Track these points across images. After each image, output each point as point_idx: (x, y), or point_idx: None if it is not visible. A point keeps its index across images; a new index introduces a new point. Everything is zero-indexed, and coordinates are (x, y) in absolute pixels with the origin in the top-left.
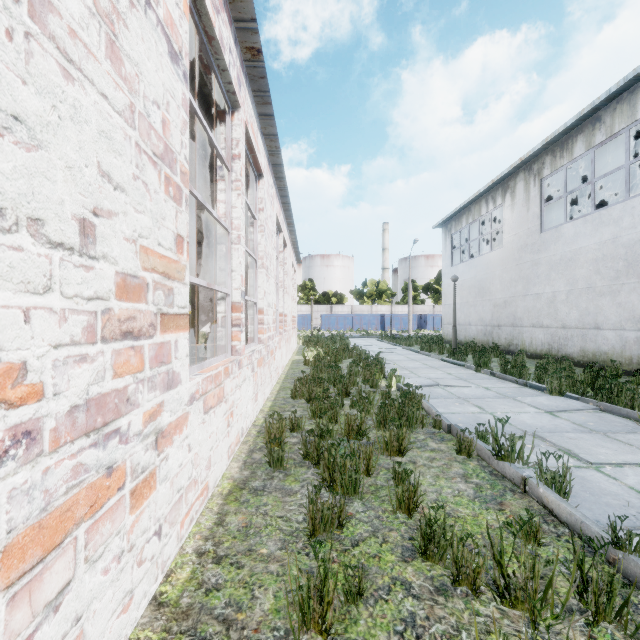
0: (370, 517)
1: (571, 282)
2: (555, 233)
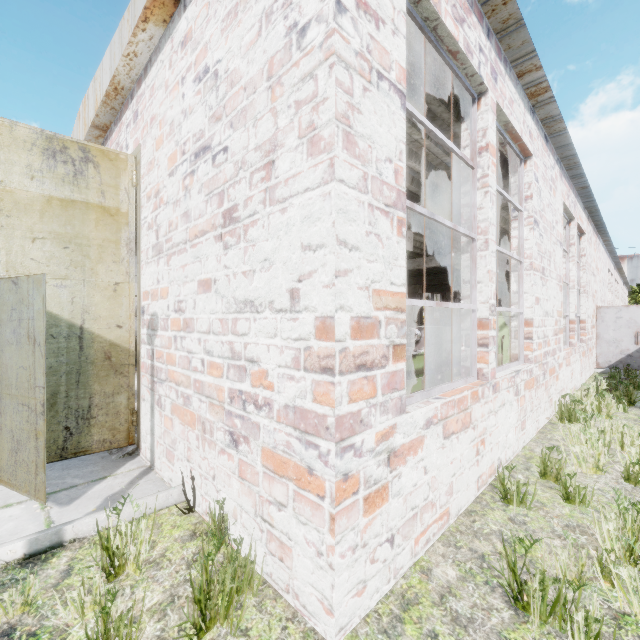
0: None
1: None
2: None
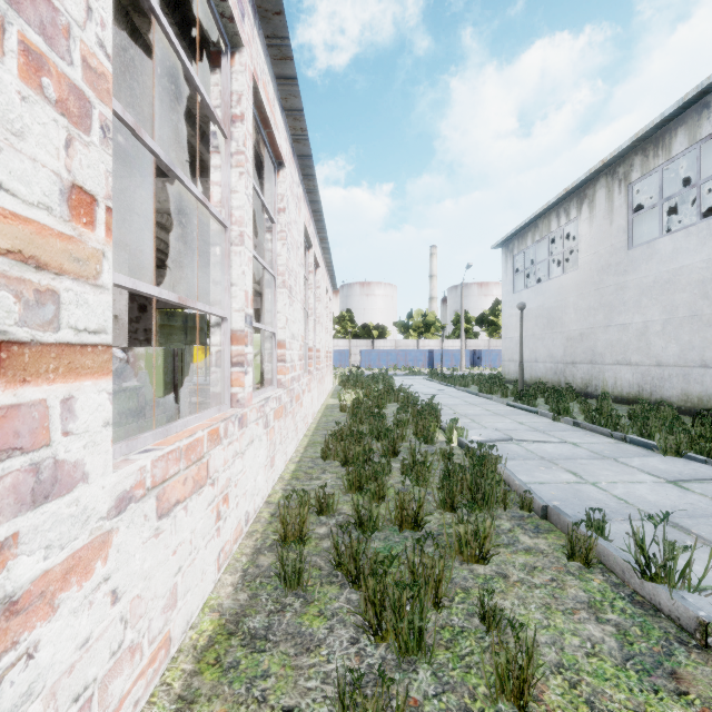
0: (450, 711)
1: (669, 309)
2: (647, 250)
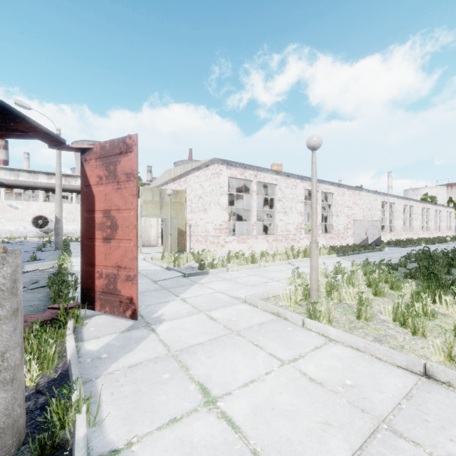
0: None
1: None
2: None
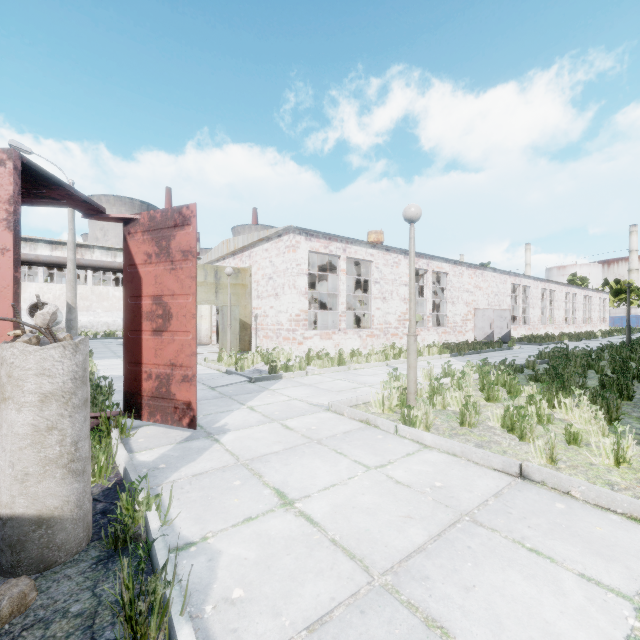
0: None
1: None
2: None
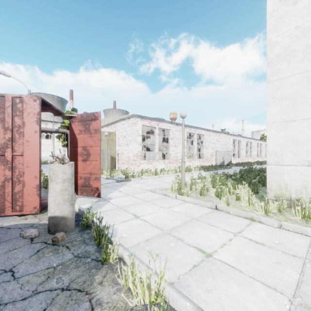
0: None
1: None
2: None
